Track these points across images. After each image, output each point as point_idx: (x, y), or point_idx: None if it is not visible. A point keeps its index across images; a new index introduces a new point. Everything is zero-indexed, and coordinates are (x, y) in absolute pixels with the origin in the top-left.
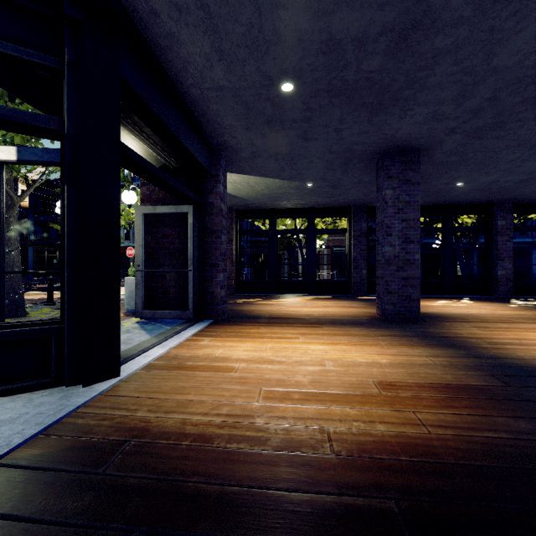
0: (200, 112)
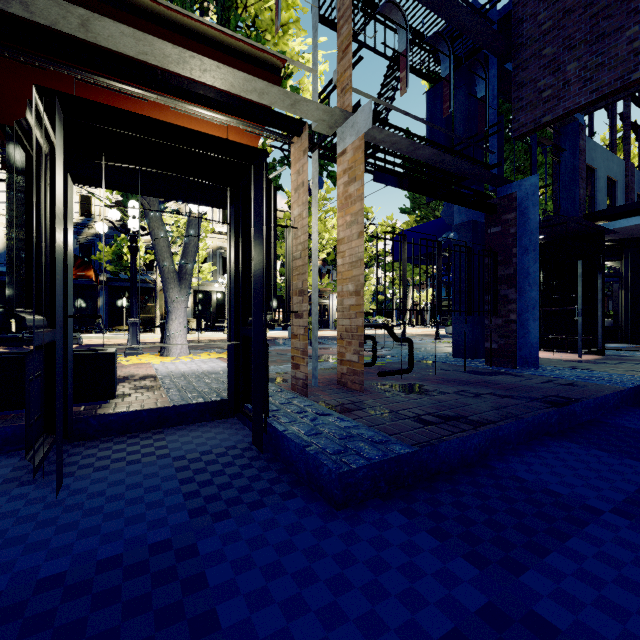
0: None
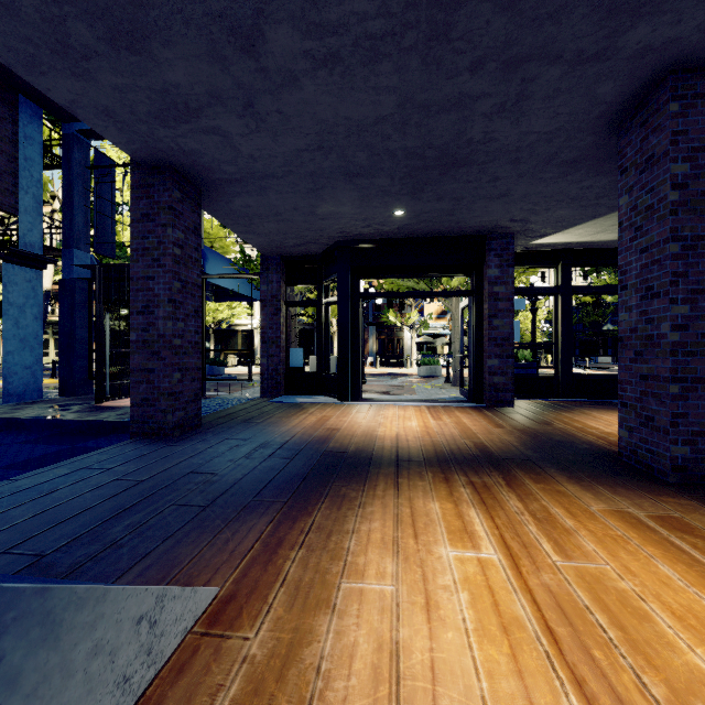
0: (425, 235)
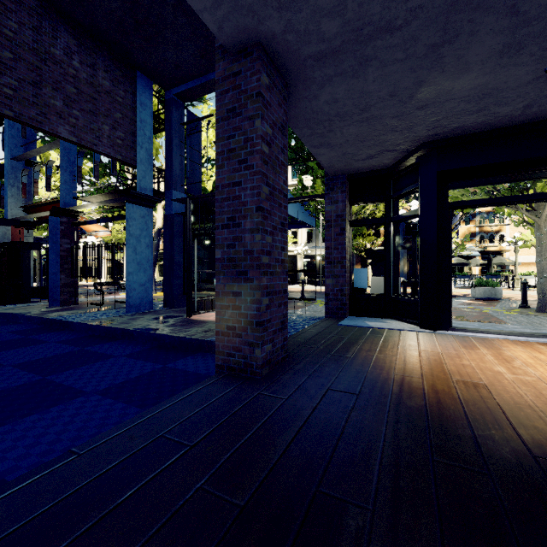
0: None
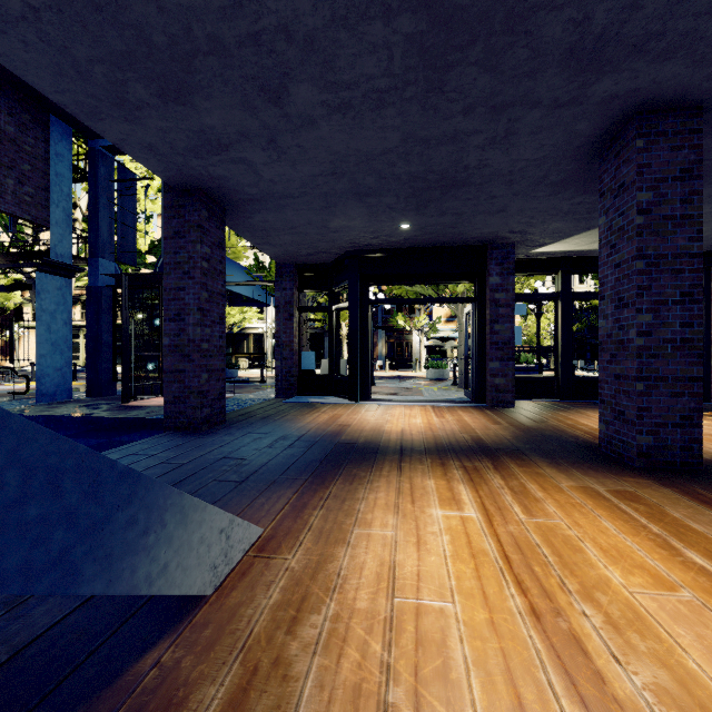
0: (430, 245)
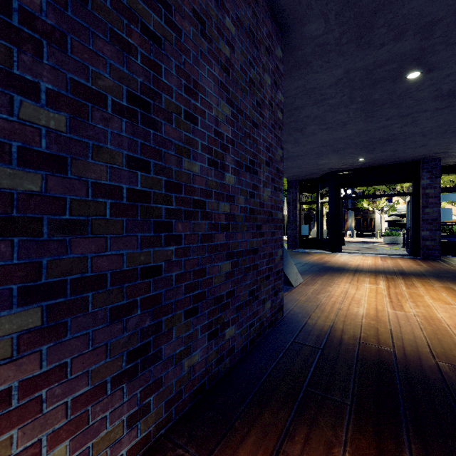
0: (379, 165)
